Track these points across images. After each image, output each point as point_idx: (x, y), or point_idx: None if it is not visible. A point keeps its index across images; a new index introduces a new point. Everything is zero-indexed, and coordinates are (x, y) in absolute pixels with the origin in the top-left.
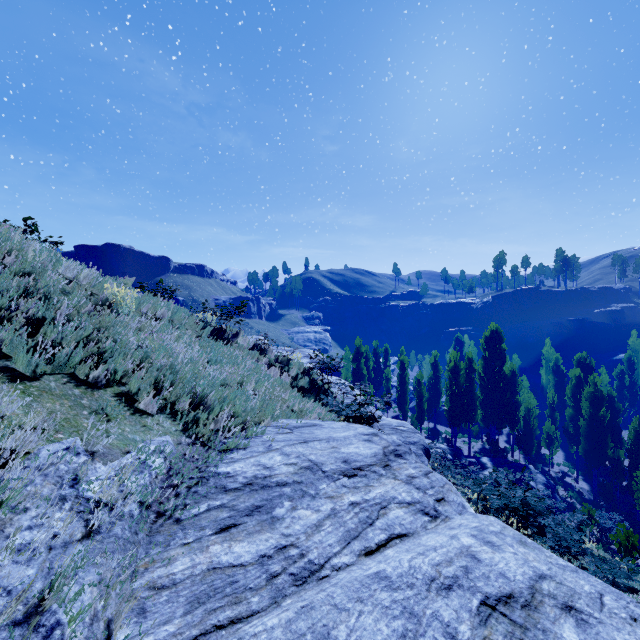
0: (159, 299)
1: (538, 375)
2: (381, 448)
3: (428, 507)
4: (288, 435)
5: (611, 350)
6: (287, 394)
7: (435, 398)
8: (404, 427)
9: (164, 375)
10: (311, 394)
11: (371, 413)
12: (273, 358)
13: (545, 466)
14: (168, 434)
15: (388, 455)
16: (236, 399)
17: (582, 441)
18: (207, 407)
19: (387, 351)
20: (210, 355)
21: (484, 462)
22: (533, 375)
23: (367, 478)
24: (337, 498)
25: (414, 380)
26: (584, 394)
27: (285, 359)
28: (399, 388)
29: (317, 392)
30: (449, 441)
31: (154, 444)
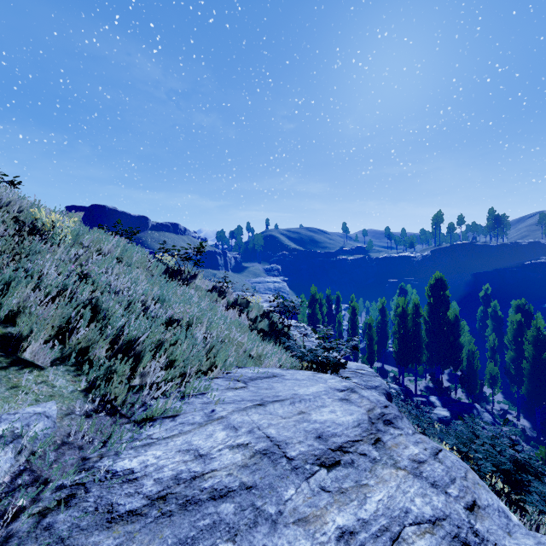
0: (111, 236)
1: (474, 320)
2: (364, 412)
3: (462, 527)
4: (240, 391)
5: (542, 298)
6: (245, 337)
7: (383, 340)
8: (364, 370)
9: (81, 313)
10: (271, 337)
11: (337, 359)
12: (232, 300)
13: (486, 404)
14: (55, 399)
15: (375, 422)
16: (177, 344)
17: (525, 382)
18: (136, 354)
19: (339, 298)
20: (158, 293)
21: (433, 401)
22: (470, 320)
23: (355, 468)
24: (315, 522)
25: (363, 324)
26: (527, 338)
27: (244, 301)
28: (350, 331)
29: (277, 335)
30: (397, 380)
31: (10, 422)
